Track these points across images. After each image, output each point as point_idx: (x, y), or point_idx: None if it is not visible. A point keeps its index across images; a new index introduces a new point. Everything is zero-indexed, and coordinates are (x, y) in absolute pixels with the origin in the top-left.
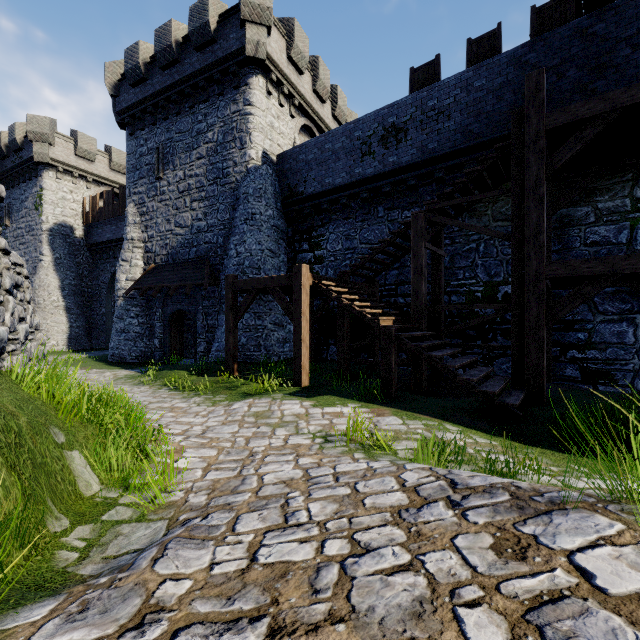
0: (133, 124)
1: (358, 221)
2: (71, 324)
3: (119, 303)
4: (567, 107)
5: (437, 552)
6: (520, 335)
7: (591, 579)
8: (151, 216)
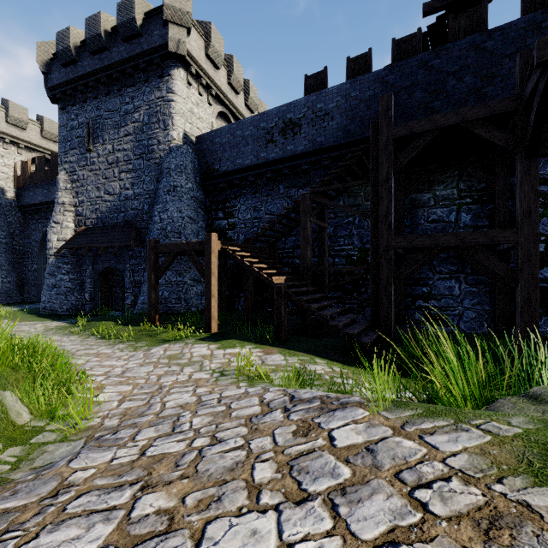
0: (64, 100)
1: (263, 196)
2: (2, 279)
3: (50, 261)
4: (407, 123)
5: (261, 438)
6: (377, 290)
7: (333, 441)
8: (82, 183)
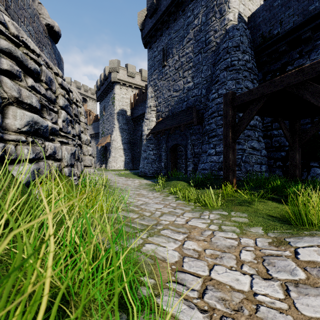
0: (150, 41)
1: None
2: (125, 157)
3: (144, 143)
4: None
5: None
6: None
7: None
8: (159, 90)
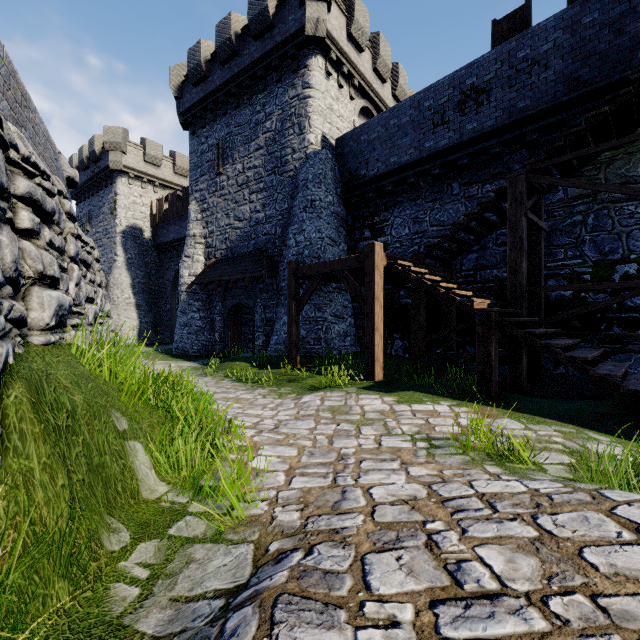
0: (195, 123)
1: (428, 201)
2: (140, 320)
3: (182, 298)
4: None
5: None
6: None
7: None
8: (211, 212)
